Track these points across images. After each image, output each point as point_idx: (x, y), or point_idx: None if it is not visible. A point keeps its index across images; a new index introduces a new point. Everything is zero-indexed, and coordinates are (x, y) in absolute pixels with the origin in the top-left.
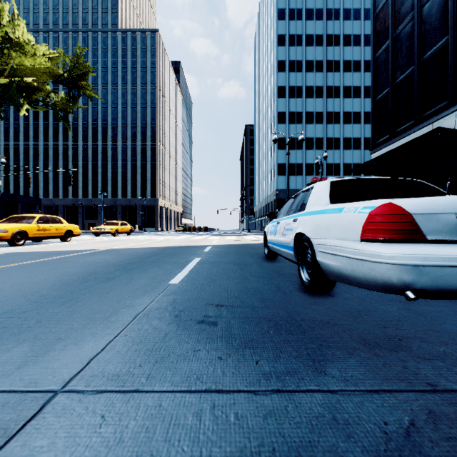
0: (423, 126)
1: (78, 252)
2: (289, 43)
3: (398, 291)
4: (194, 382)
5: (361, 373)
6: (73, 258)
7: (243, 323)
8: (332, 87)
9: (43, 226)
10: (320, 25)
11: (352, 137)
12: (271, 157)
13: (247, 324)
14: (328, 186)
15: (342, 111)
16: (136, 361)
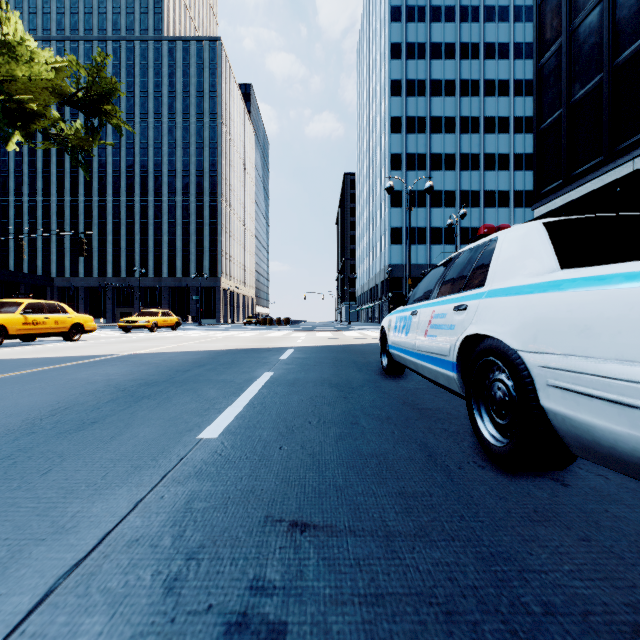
0: (617, 164)
1: (74, 360)
2: (407, 56)
3: None
4: None
5: None
6: (56, 373)
7: (370, 632)
8: (468, 118)
9: (33, 317)
10: (452, 29)
11: (497, 189)
12: (381, 218)
13: None
14: (543, 232)
15: (482, 153)
16: None
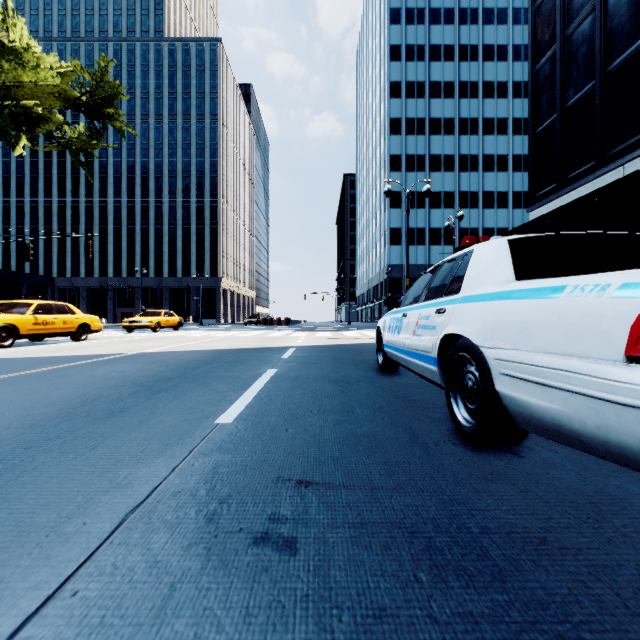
0: (608, 169)
1: (87, 358)
2: (406, 58)
3: None
4: None
5: None
6: (74, 370)
7: (356, 542)
8: (467, 119)
9: (43, 317)
10: (451, 31)
11: (495, 190)
12: (381, 219)
13: (364, 547)
14: (506, 248)
15: (481, 154)
16: None
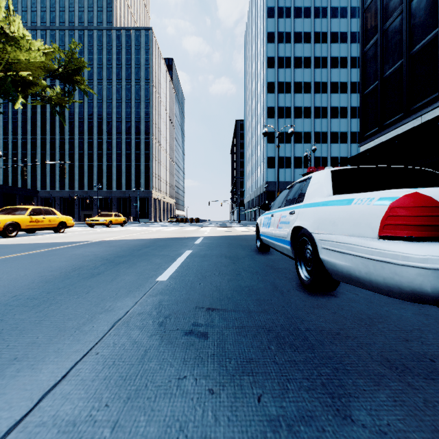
0: (411, 118)
1: (68, 244)
2: (278, 41)
3: (432, 302)
4: (176, 436)
5: (400, 418)
6: (62, 251)
7: (239, 334)
8: (320, 83)
9: (36, 217)
10: (308, 23)
11: (339, 131)
12: (261, 150)
13: (243, 336)
14: (329, 175)
15: (329, 106)
16: (102, 397)
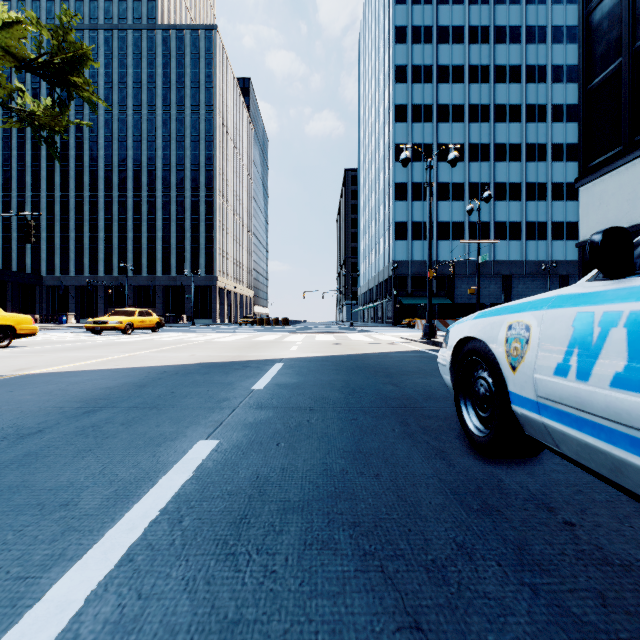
0: None
1: None
2: (412, 40)
3: None
4: None
5: None
6: None
7: None
8: (477, 106)
9: None
10: (460, 12)
11: (508, 182)
12: (385, 213)
13: None
14: None
15: (493, 143)
16: None
